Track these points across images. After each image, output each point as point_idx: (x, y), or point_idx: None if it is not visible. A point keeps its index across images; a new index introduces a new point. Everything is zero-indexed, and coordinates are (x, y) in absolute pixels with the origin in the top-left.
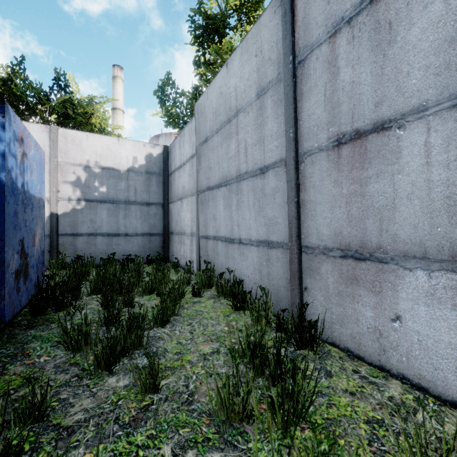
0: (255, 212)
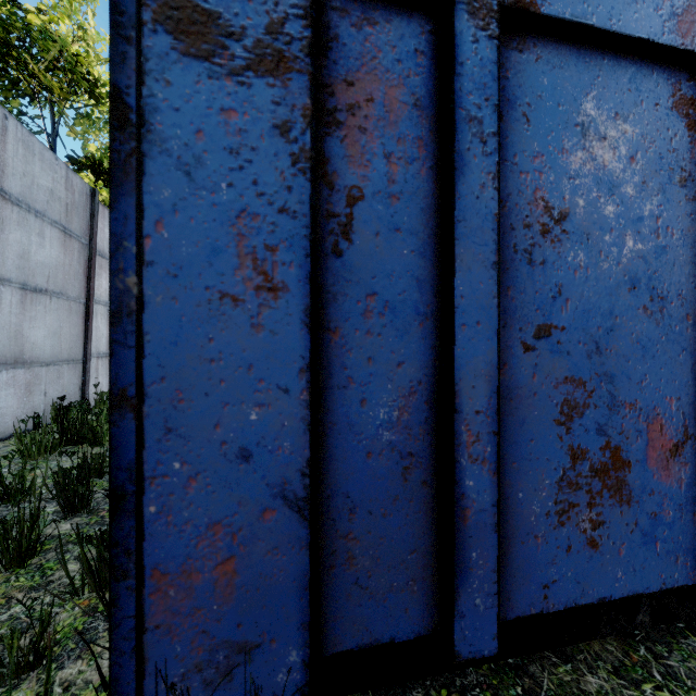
0: None
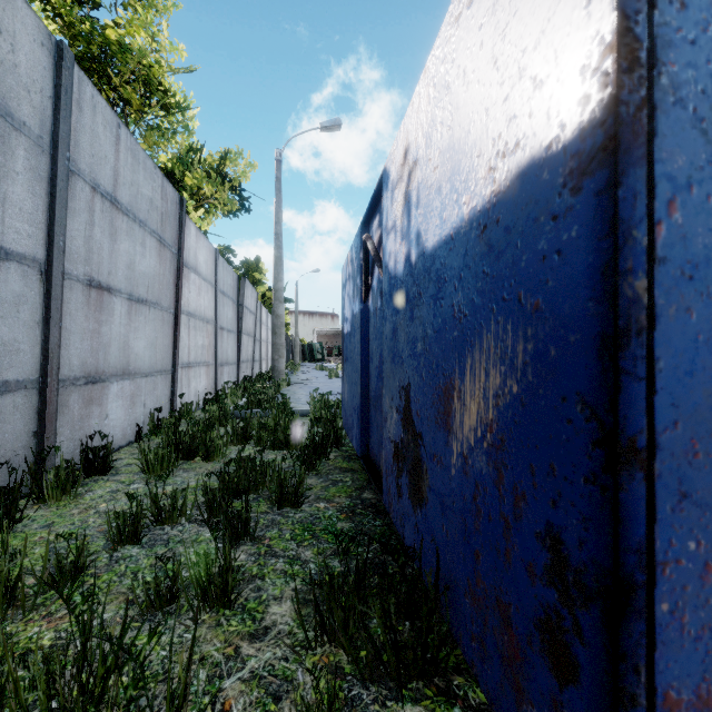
0: None
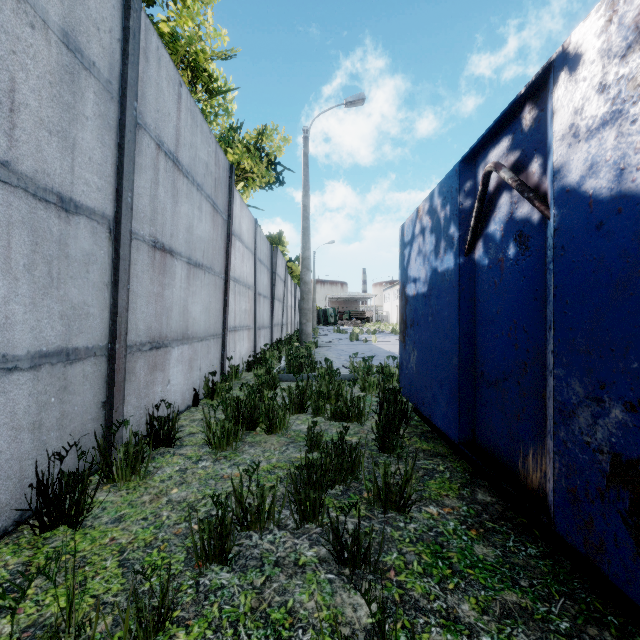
0: (35, 285)
